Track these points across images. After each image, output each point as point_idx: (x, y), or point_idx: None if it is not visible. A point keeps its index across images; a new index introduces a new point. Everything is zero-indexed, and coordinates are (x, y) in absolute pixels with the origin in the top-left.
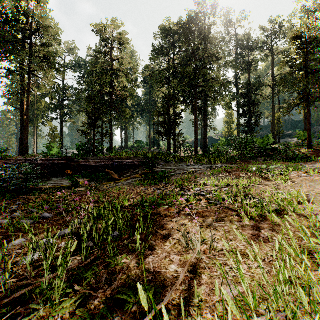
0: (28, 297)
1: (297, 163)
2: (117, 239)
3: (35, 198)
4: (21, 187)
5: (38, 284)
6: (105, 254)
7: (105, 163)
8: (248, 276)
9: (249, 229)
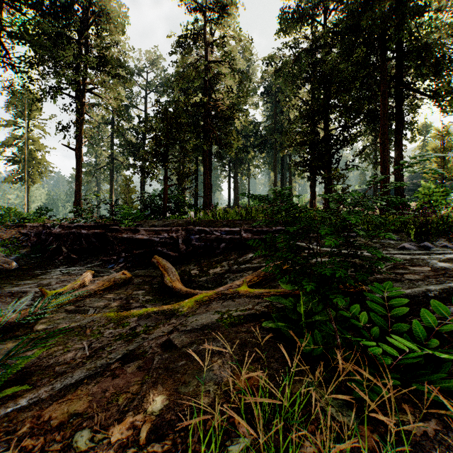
0: None
1: None
2: None
3: None
4: None
5: None
6: None
7: (171, 234)
8: None
9: None
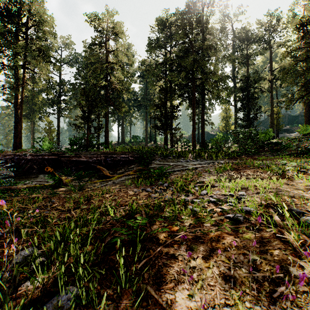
0: None
1: None
2: None
3: None
4: None
5: None
6: None
7: (98, 158)
8: None
9: None
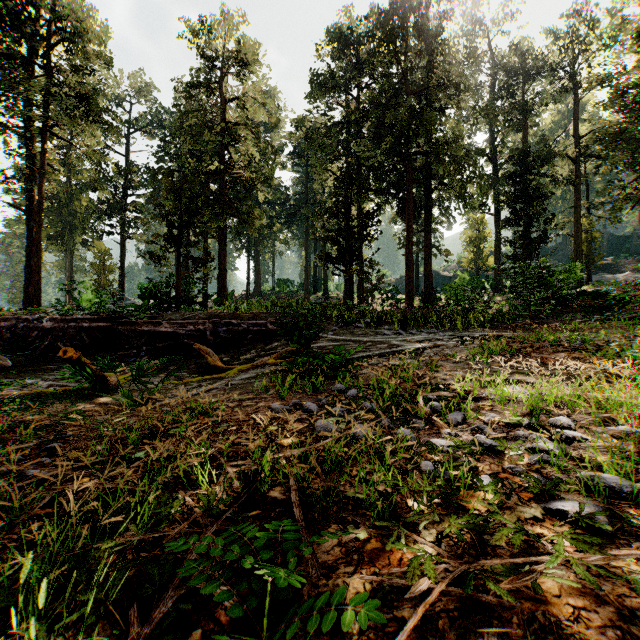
0: None
1: None
2: None
3: None
4: None
5: None
6: None
7: (198, 327)
8: None
9: None
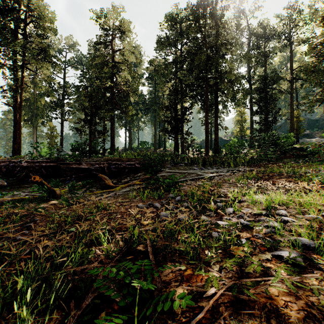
0: None
1: None
2: None
3: None
4: None
5: None
6: None
7: (100, 165)
8: None
9: None
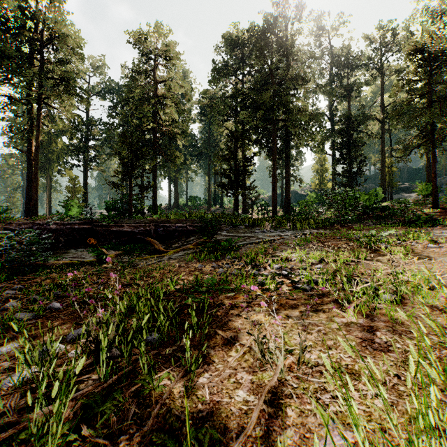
0: (7, 446)
1: (419, 229)
2: (156, 345)
3: (42, 279)
4: (23, 263)
5: (24, 424)
6: (136, 370)
7: (146, 228)
8: (361, 412)
9: (357, 330)
